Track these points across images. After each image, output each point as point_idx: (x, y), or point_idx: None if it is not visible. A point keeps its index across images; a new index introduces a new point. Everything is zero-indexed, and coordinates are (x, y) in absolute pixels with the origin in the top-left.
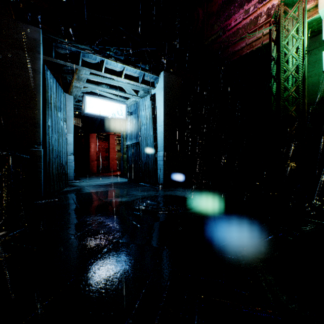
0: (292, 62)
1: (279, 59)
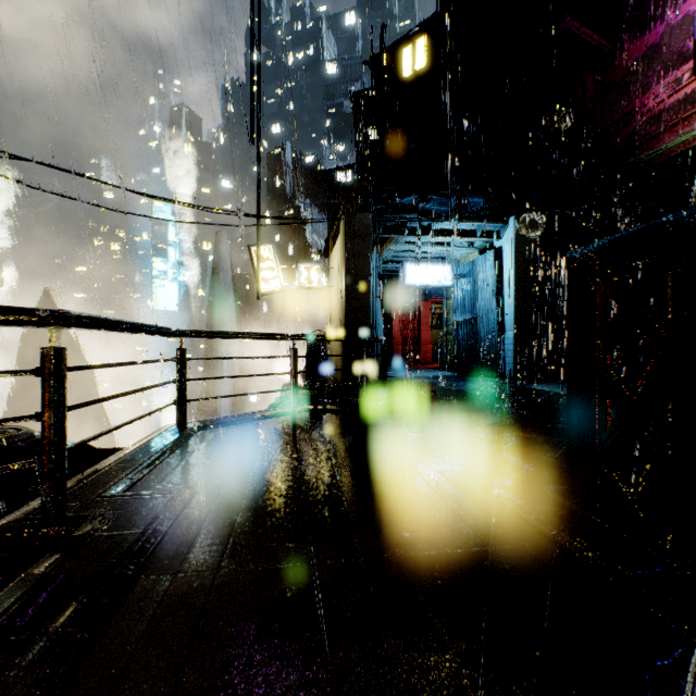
0: None
1: None
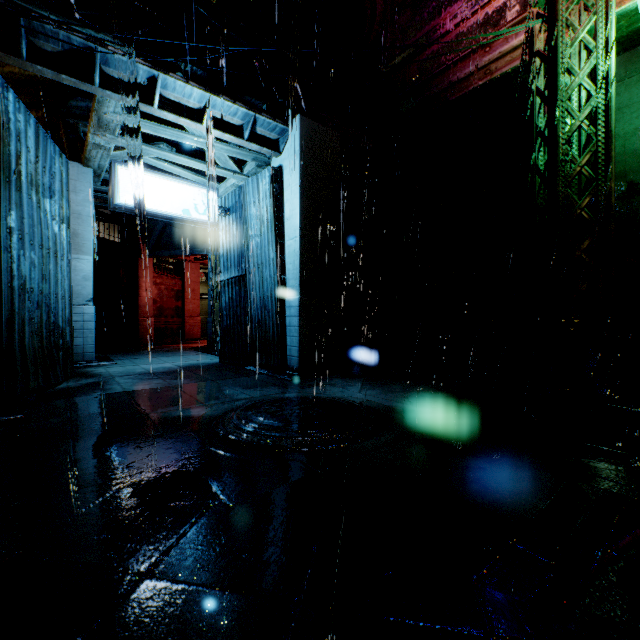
0: (579, 102)
1: (555, 92)
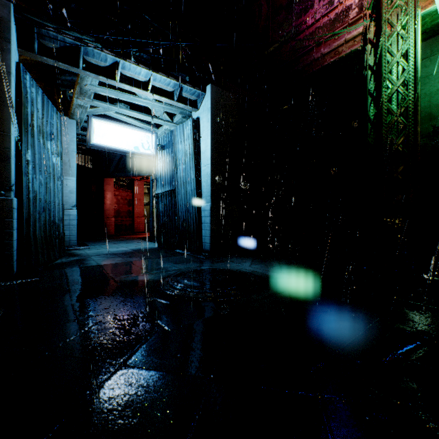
0: (397, 73)
1: (380, 67)
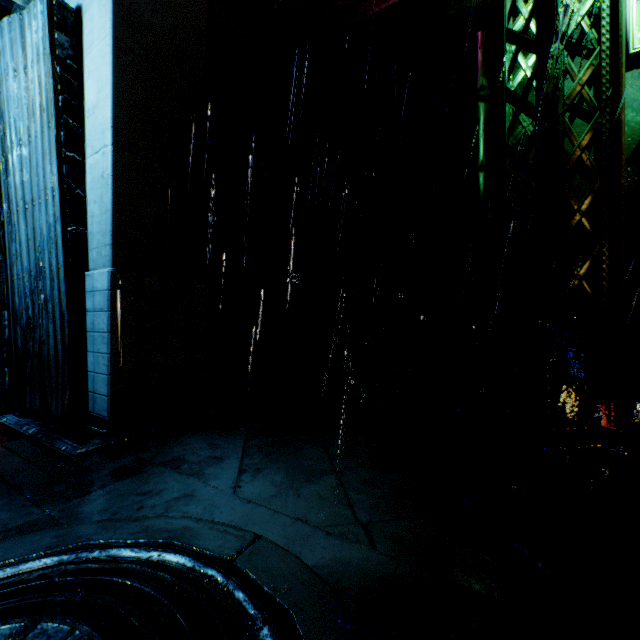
0: None
1: None
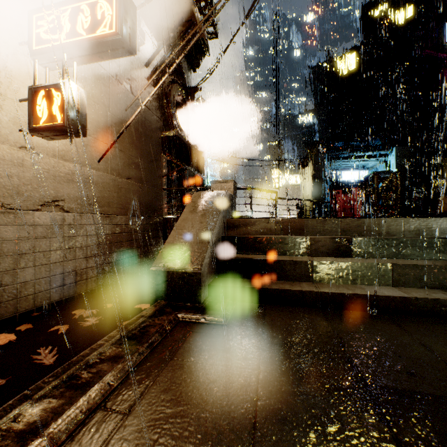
0: None
1: None
